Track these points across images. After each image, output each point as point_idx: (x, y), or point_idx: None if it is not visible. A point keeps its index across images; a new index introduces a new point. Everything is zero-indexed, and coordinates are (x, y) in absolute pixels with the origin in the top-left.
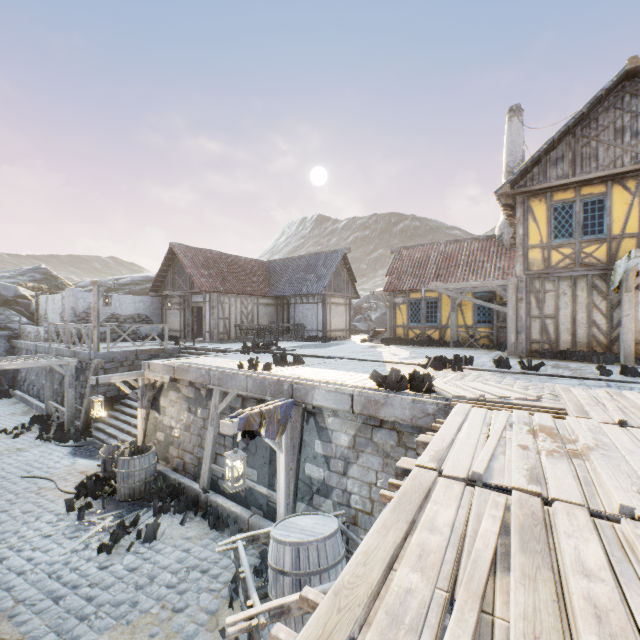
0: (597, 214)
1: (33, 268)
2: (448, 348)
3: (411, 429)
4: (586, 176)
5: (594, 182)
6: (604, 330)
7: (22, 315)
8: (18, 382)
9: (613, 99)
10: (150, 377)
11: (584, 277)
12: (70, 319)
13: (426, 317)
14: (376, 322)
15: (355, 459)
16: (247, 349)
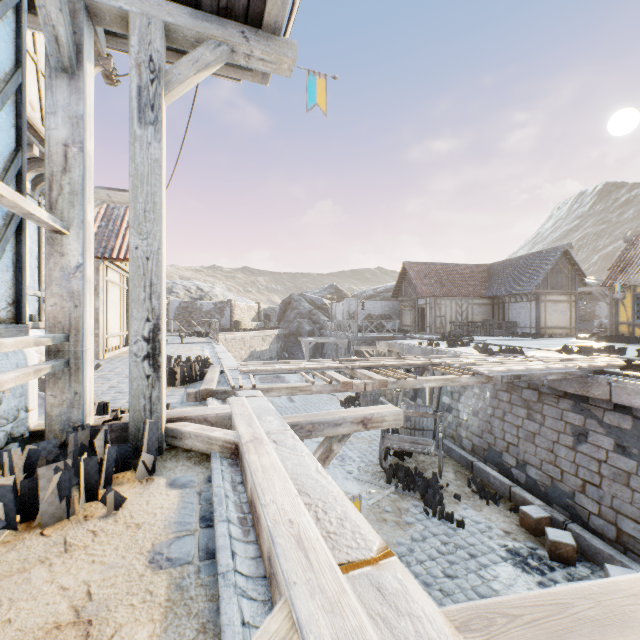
0: None
1: (329, 286)
2: None
3: None
4: None
5: None
6: None
7: (324, 315)
8: (323, 354)
9: None
10: (378, 349)
11: None
12: (346, 318)
13: None
14: None
15: (463, 393)
16: (442, 337)
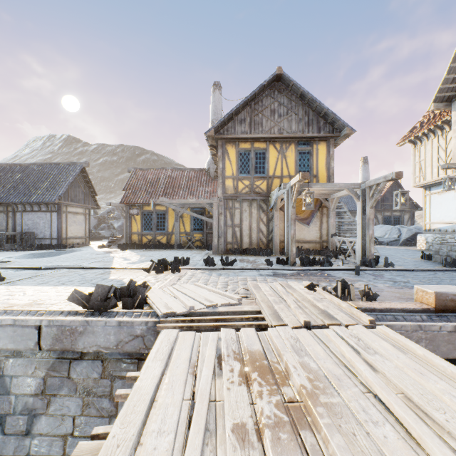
0: (262, 161)
1: None
2: (173, 250)
3: (119, 354)
4: (257, 135)
5: (261, 140)
6: (265, 234)
7: None
8: None
9: (270, 91)
10: None
11: (256, 200)
12: None
13: (157, 226)
14: (119, 230)
15: (45, 408)
16: None
